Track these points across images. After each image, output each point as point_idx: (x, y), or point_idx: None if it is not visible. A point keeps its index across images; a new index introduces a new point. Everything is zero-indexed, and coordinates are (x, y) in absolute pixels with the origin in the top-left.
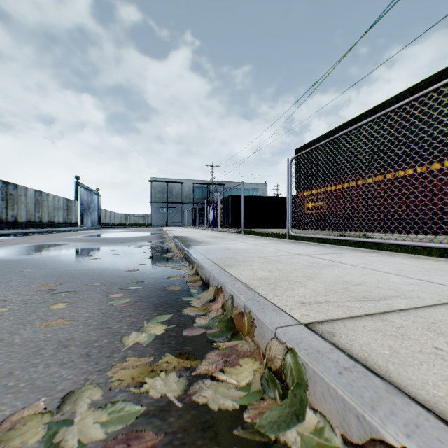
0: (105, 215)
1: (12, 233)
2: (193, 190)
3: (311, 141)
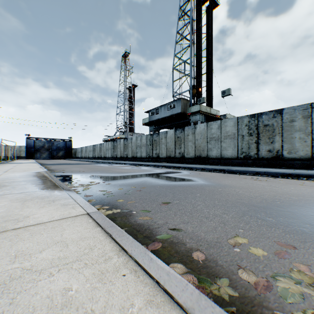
0: None
1: None
2: None
3: None
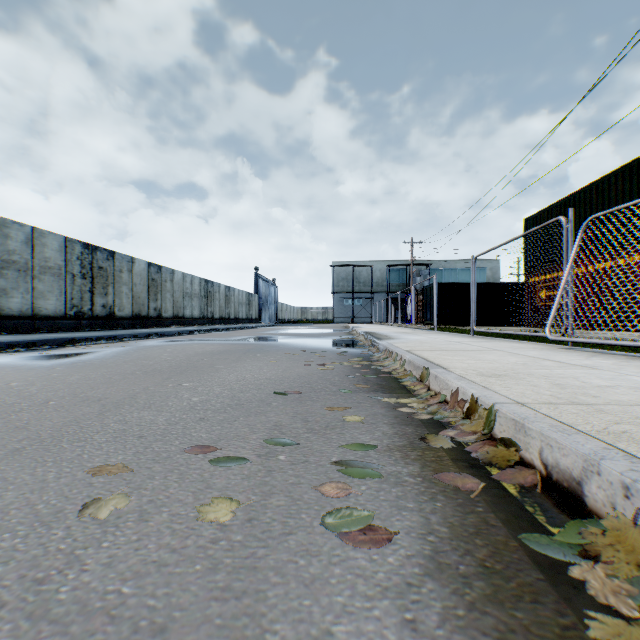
0: (281, 309)
1: (220, 328)
2: (387, 275)
3: (544, 209)
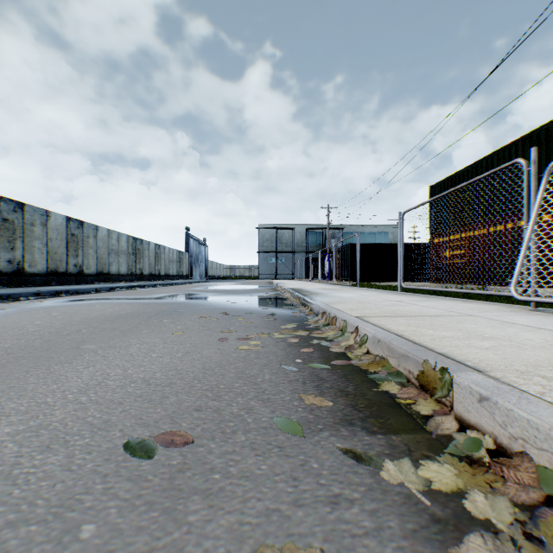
0: (211, 267)
1: (146, 285)
2: (306, 237)
3: (449, 177)
